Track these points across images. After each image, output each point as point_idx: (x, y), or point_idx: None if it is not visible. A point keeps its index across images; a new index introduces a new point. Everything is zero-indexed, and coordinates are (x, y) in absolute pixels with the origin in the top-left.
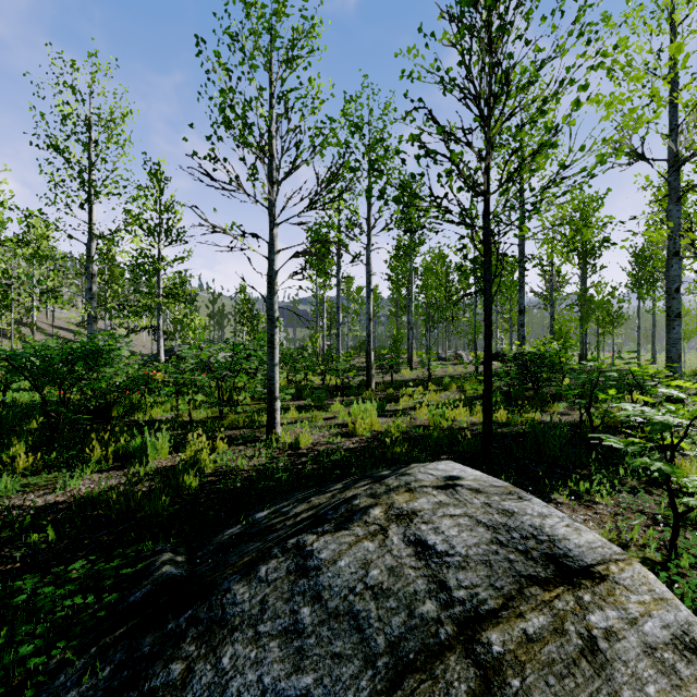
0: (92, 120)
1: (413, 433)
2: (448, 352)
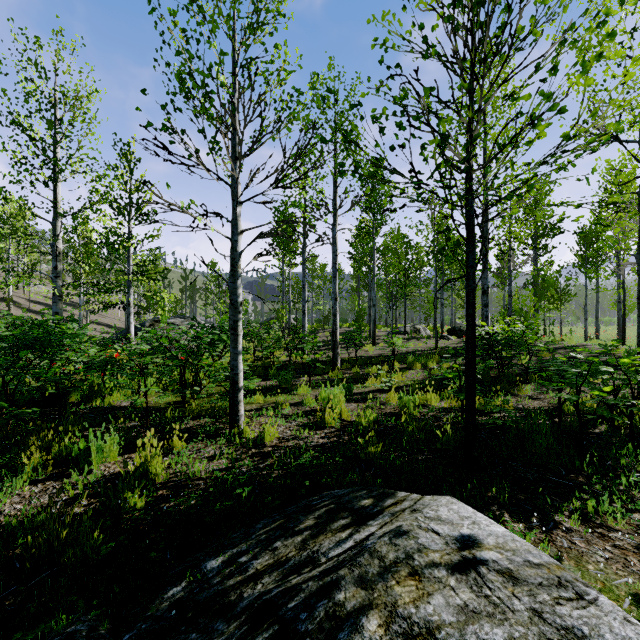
0: (57, 98)
1: (384, 424)
2: (406, 326)
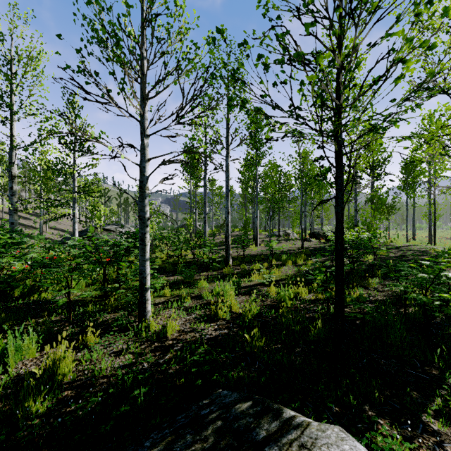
0: (13, 56)
1: (266, 316)
2: (280, 231)
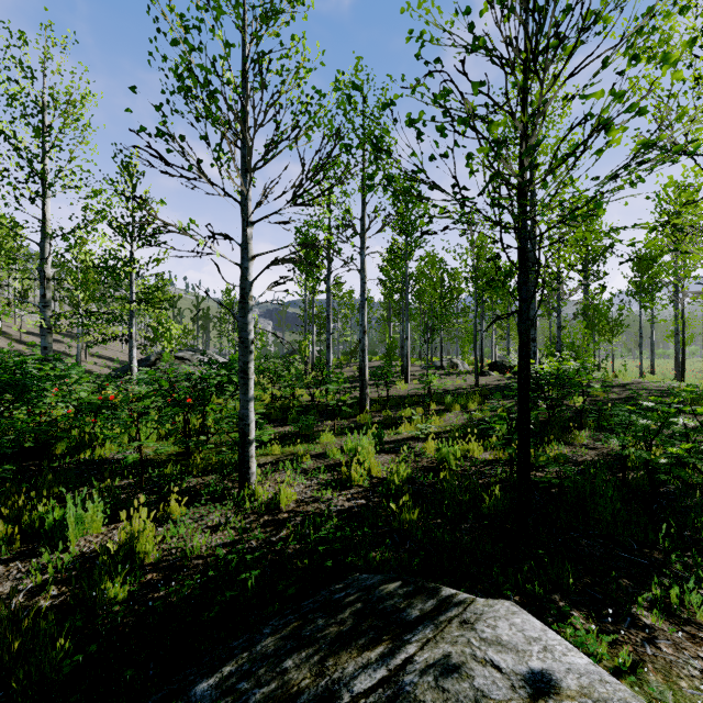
0: (45, 102)
1: (420, 482)
2: (443, 360)
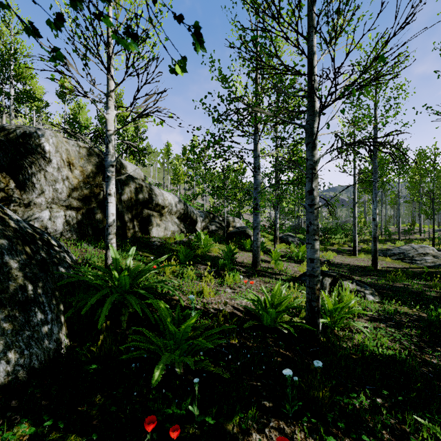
0: None
1: None
2: None
